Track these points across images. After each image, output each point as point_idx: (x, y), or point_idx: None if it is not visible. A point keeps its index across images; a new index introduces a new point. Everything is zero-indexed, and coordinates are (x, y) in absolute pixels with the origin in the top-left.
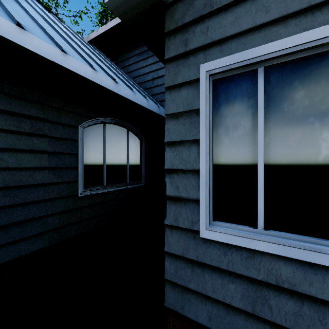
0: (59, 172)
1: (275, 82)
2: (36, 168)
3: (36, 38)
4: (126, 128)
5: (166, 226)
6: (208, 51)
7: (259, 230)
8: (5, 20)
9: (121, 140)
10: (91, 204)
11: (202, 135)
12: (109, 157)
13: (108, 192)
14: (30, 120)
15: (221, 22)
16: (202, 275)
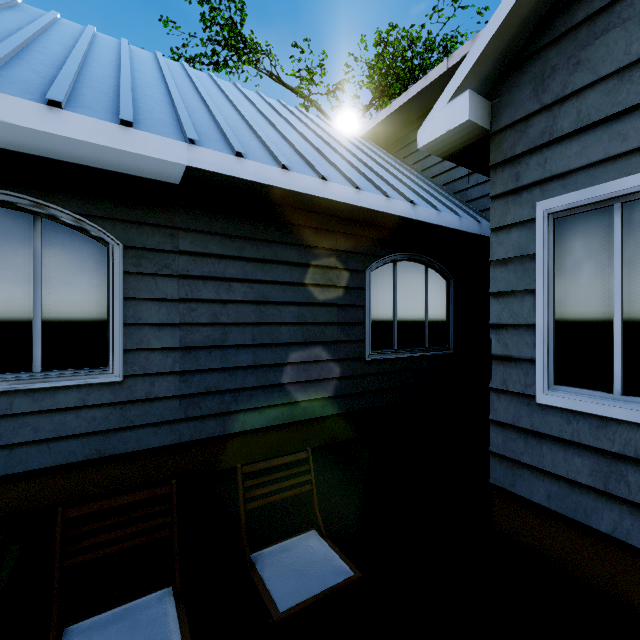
0: (346, 328)
1: (638, 219)
2: (327, 323)
3: (335, 184)
4: (424, 264)
5: (492, 390)
6: (546, 186)
7: (615, 395)
8: (314, 178)
9: (417, 283)
10: (379, 373)
11: (538, 285)
12: (400, 309)
13: (399, 358)
14: (322, 270)
15: (563, 152)
16: (538, 447)
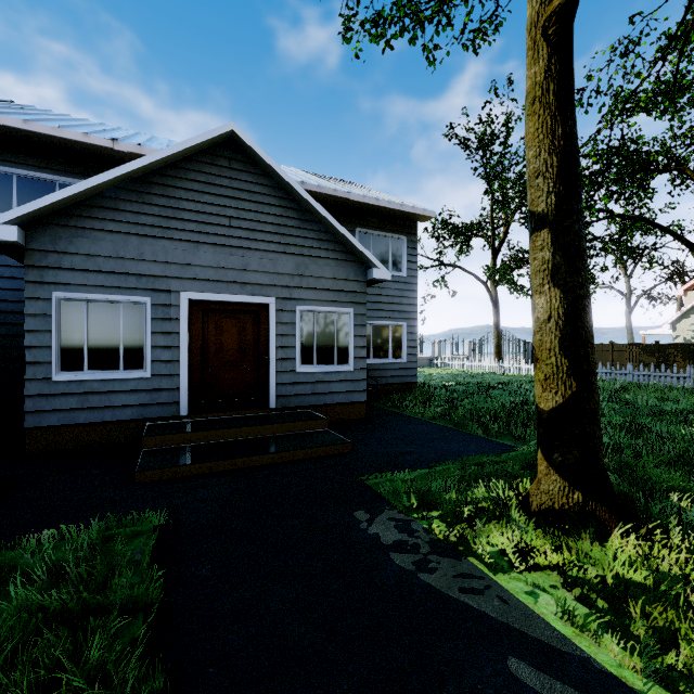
0: None
1: (93, 309)
2: None
3: None
4: None
5: (26, 380)
6: (58, 286)
7: (86, 371)
8: None
9: None
10: None
11: (54, 328)
12: None
13: None
14: None
15: (66, 275)
16: (54, 401)
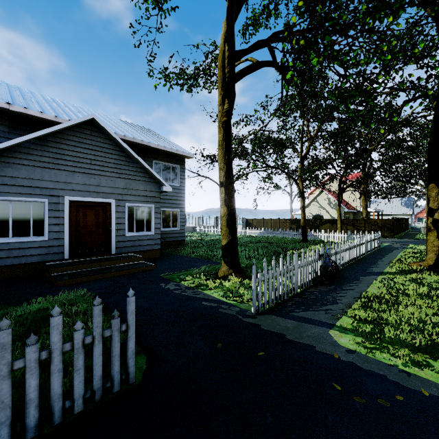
0: None
1: (14, 205)
2: None
3: None
4: None
5: None
6: None
7: (11, 238)
8: None
9: None
10: None
11: None
12: None
13: None
14: None
15: None
16: None
